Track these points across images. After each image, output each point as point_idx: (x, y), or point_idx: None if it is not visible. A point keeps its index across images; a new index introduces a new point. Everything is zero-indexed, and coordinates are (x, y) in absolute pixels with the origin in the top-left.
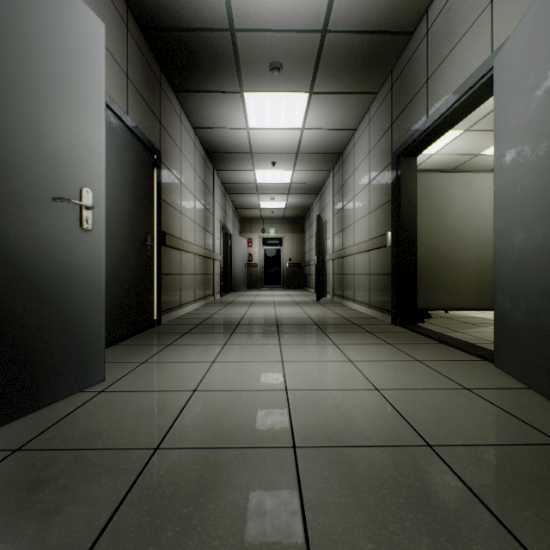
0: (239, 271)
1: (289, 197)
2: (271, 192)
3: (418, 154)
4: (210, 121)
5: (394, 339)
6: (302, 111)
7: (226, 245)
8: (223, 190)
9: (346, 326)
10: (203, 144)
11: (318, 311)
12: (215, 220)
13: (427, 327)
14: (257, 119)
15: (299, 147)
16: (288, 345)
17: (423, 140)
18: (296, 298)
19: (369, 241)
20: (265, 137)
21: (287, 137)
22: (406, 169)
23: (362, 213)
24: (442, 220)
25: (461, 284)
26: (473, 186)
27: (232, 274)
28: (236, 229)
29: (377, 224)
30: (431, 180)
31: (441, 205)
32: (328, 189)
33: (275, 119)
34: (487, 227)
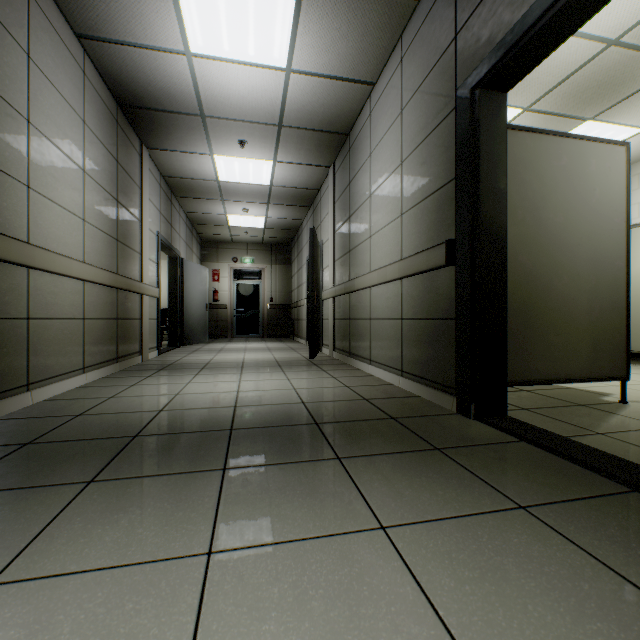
0: (196, 314)
1: (269, 209)
2: (242, 198)
3: (516, 81)
4: (108, 21)
5: (512, 476)
6: (286, 22)
7: (174, 275)
8: (166, 188)
9: (380, 429)
10: (108, 84)
11: (315, 382)
12: (144, 229)
13: (529, 421)
14: (204, 32)
15: (283, 113)
16: (236, 556)
17: (547, 28)
18: (280, 355)
19: (402, 262)
20: (223, 80)
21: (262, 88)
22: (490, 114)
23: (386, 218)
24: (540, 220)
25: (569, 337)
26: (587, 164)
27: (184, 319)
28: (194, 254)
29: (420, 230)
30: (524, 147)
31: (539, 194)
32: (326, 196)
33: (238, 35)
34: (606, 237)
